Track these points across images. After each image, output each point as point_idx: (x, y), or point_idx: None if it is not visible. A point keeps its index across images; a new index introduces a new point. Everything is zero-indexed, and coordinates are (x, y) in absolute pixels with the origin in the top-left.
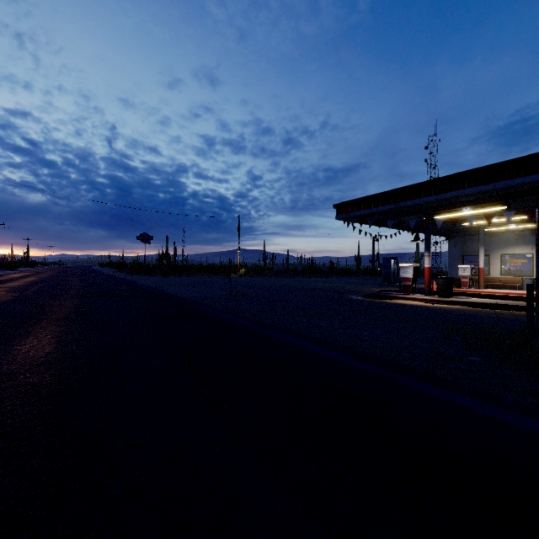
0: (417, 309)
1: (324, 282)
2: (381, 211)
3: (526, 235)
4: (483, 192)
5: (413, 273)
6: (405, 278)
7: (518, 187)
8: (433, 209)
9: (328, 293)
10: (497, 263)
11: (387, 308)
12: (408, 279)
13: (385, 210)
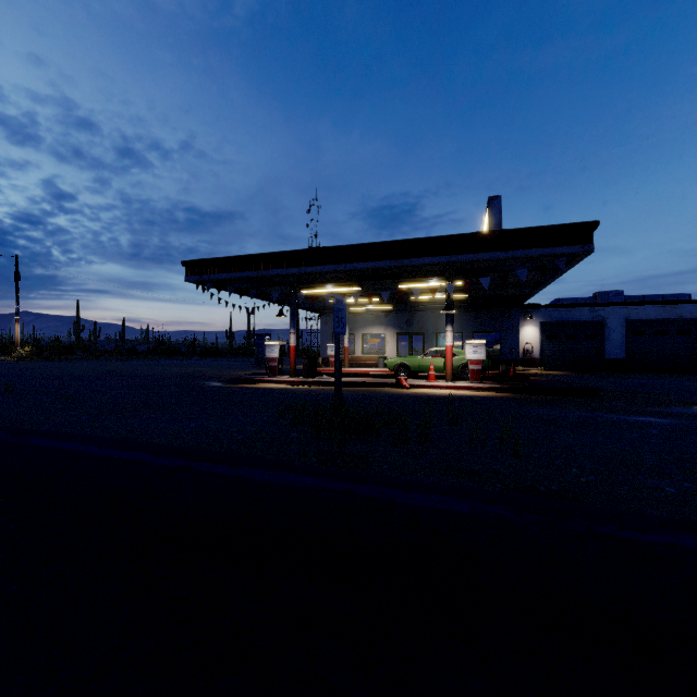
0: (274, 392)
1: (177, 366)
2: (243, 278)
3: (381, 316)
4: (337, 271)
5: (280, 352)
6: (271, 358)
7: (365, 271)
8: (298, 282)
9: (176, 380)
10: (360, 342)
11: (241, 394)
12: (274, 359)
13: (246, 277)
